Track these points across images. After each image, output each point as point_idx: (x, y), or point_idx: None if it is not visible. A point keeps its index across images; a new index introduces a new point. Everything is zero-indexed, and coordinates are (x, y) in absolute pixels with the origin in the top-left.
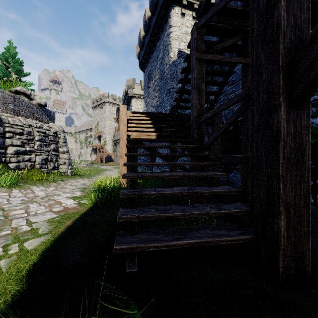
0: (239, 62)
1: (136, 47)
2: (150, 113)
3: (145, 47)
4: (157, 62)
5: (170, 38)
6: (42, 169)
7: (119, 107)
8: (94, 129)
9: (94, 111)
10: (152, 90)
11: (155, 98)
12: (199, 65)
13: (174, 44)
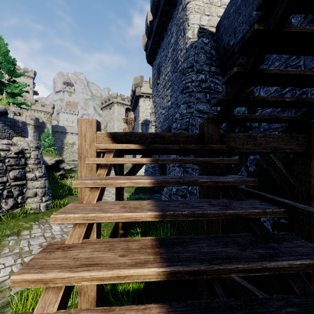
0: None
1: (143, 37)
2: (155, 135)
3: (153, 34)
4: (168, 51)
5: (187, 10)
6: None
7: (127, 107)
8: (103, 131)
9: (102, 111)
10: (162, 87)
11: (165, 97)
12: None
13: (193, 18)
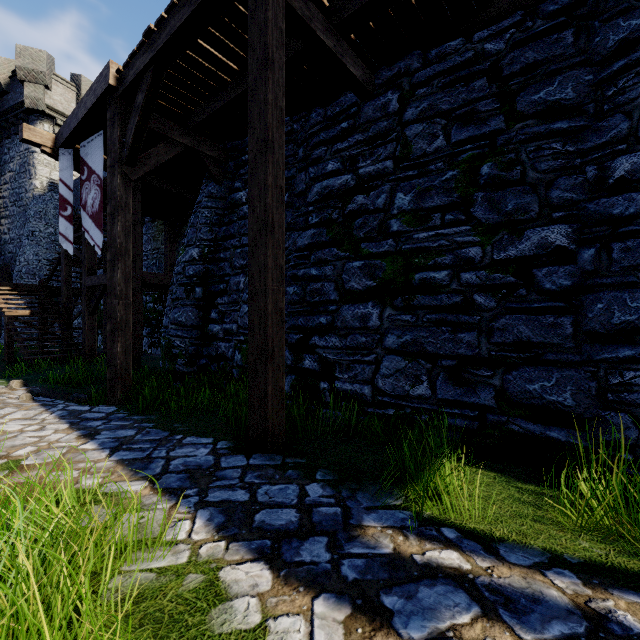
0: (99, 268)
1: None
2: (16, 284)
3: None
4: (4, 170)
5: (35, 159)
6: None
7: None
8: None
9: None
10: None
11: None
12: (68, 268)
13: (42, 171)
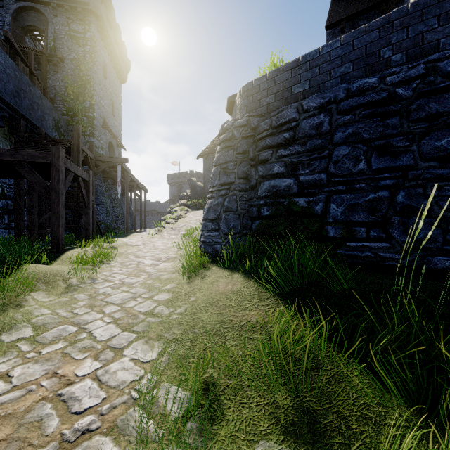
0: None
1: None
2: None
3: None
4: None
5: None
6: None
7: None
8: None
9: None
10: None
11: None
12: None
13: None
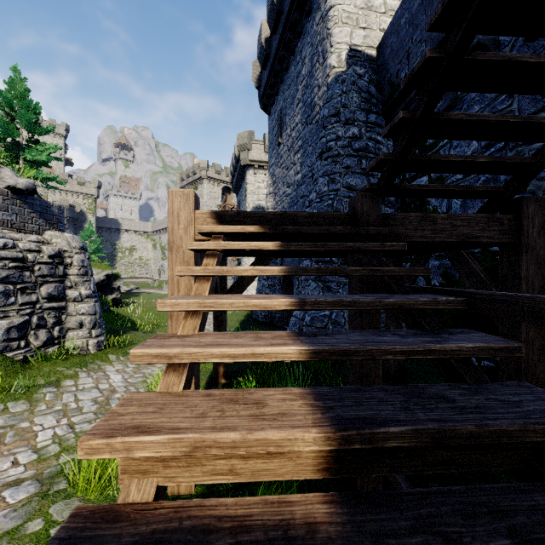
0: None
1: (253, 65)
2: (282, 216)
3: (272, 61)
4: (296, 88)
5: (329, 20)
6: (8, 354)
7: (226, 185)
8: None
9: None
10: (287, 149)
11: (292, 166)
12: None
13: (339, 34)
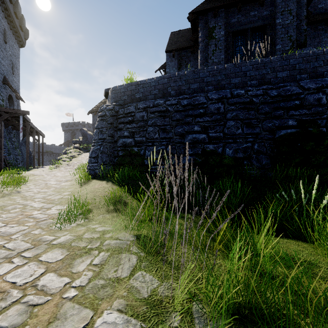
0: None
1: None
2: None
3: None
4: None
5: None
6: None
7: None
8: None
9: None
10: None
11: None
12: None
13: None
